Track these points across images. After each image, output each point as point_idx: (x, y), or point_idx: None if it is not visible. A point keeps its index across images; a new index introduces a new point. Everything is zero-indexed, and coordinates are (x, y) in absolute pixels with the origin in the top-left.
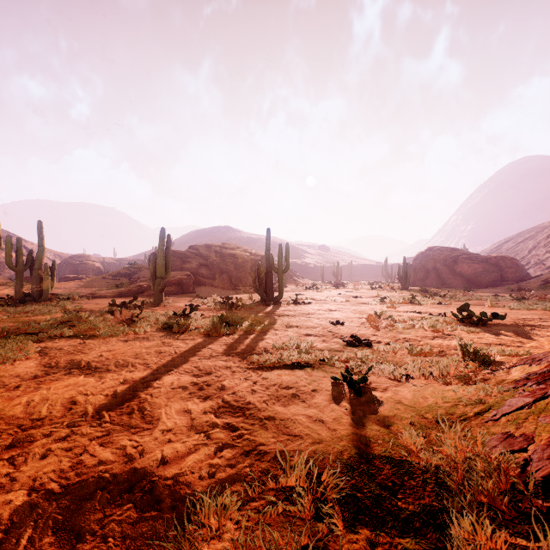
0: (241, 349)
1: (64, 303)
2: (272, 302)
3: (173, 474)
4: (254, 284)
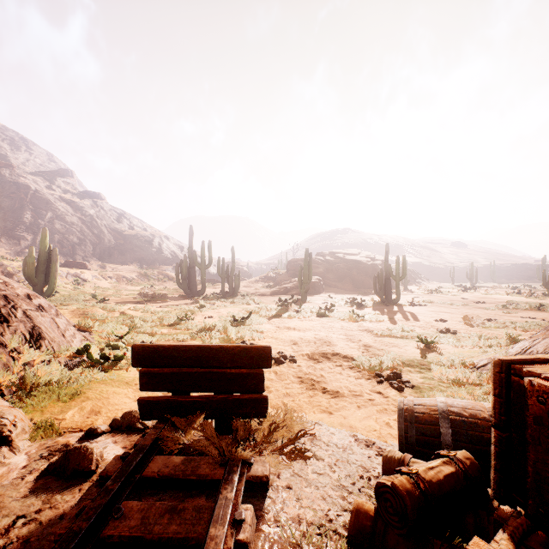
0: (367, 328)
1: (253, 299)
2: (390, 303)
3: (349, 354)
4: (375, 289)
